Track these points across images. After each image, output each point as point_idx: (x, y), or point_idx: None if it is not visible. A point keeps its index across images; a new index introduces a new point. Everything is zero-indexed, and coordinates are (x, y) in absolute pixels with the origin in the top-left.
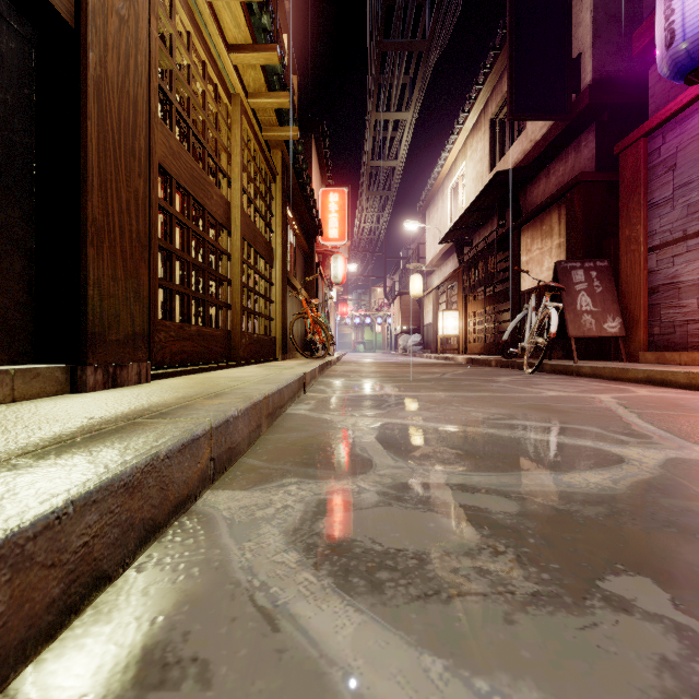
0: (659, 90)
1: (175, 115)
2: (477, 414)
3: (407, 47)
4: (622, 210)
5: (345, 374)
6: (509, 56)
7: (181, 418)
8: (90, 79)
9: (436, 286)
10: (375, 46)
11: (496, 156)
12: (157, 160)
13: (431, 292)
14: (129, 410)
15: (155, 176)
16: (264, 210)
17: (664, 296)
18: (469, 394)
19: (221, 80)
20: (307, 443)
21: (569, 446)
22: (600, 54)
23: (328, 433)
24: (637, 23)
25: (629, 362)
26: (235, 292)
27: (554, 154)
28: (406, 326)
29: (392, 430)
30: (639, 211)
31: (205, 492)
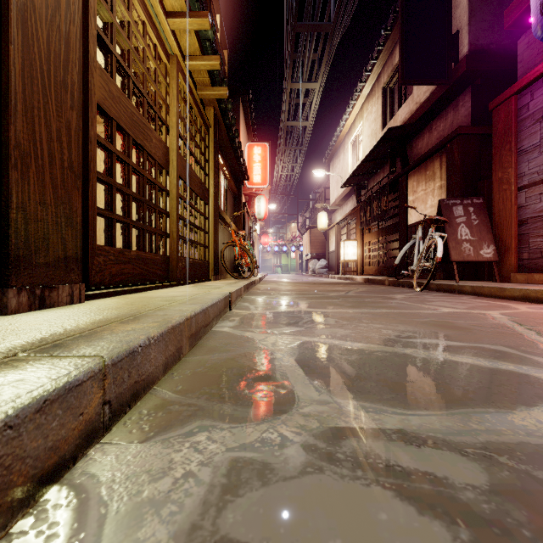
0: (526, 56)
1: (115, 63)
2: (388, 332)
3: (317, 28)
4: (495, 156)
5: (266, 291)
6: (400, 32)
7: (70, 354)
8: (12, 4)
9: (338, 221)
10: (290, 27)
11: (387, 117)
12: (96, 100)
13: (335, 226)
14: (24, 339)
15: (94, 115)
16: (199, 155)
17: (532, 227)
18: (374, 311)
19: (159, 40)
20: (226, 368)
21: (494, 370)
22: (474, 30)
23: (248, 354)
24: (505, 5)
25: (501, 282)
26: (172, 222)
27: (435, 113)
28: (315, 253)
29: (311, 351)
30: (510, 156)
31: (94, 445)
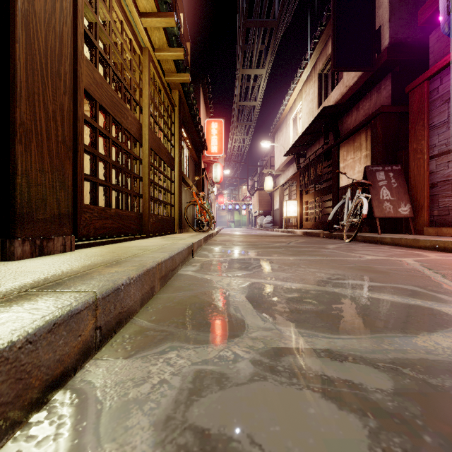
0: (436, 48)
1: (98, 56)
2: (321, 275)
3: (263, 24)
4: (410, 130)
5: (222, 242)
6: (333, 27)
7: (69, 290)
8: (18, 10)
9: (282, 184)
10: (242, 23)
11: (322, 98)
12: (83, 86)
13: (279, 188)
14: (31, 279)
15: (82, 98)
16: (166, 130)
17: (441, 189)
18: (310, 258)
19: (134, 36)
20: (190, 303)
21: (405, 305)
22: (394, 26)
23: (208, 292)
24: (419, 5)
25: (416, 234)
26: (145, 185)
27: (362, 95)
28: (262, 210)
29: (258, 290)
30: (423, 131)
31: (89, 360)
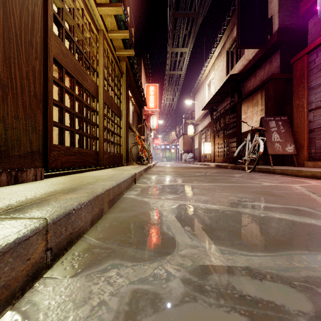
0: (313, 31)
1: (64, 33)
2: (233, 198)
3: (187, 15)
4: (294, 91)
5: (157, 172)
6: (237, 17)
7: (24, 216)
8: None
9: (200, 130)
10: (171, 15)
11: (229, 68)
12: (52, 55)
13: (198, 133)
14: None
15: (51, 64)
16: (117, 90)
17: (317, 133)
18: (223, 184)
19: (92, 20)
20: (131, 222)
21: (303, 224)
22: (282, 15)
23: (145, 212)
24: (300, 0)
25: (298, 166)
26: (100, 131)
27: (258, 66)
28: (186, 149)
29: (185, 210)
30: (304, 91)
31: (39, 279)
